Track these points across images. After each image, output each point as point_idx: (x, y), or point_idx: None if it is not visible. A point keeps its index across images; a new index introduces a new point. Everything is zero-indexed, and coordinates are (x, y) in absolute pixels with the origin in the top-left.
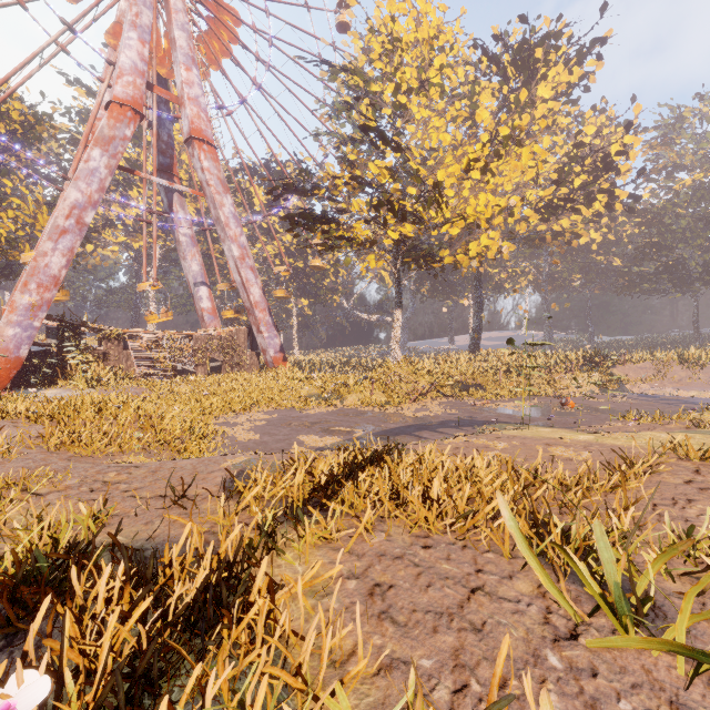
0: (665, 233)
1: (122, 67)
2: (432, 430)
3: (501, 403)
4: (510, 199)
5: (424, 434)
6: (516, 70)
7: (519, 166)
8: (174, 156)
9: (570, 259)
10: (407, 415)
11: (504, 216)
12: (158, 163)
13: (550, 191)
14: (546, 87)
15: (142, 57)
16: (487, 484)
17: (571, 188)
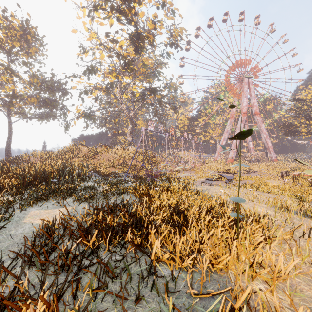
0: None
1: (243, 106)
2: None
3: None
4: None
5: None
6: None
7: None
8: None
9: None
10: None
11: None
12: None
13: None
14: None
15: (246, 102)
16: None
17: None
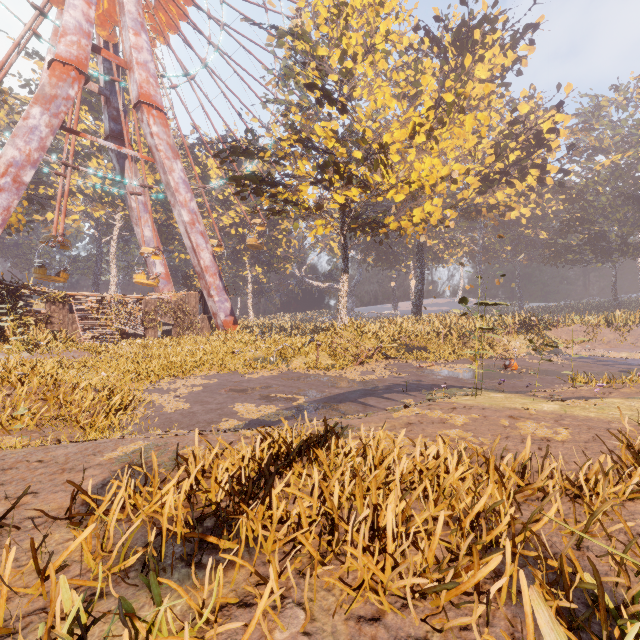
0: (586, 209)
1: (66, 26)
2: (378, 396)
3: (446, 365)
4: (453, 166)
5: (370, 401)
6: (455, 51)
7: (462, 134)
8: (126, 124)
9: (502, 232)
10: (353, 379)
11: (446, 185)
12: (109, 129)
13: (492, 159)
14: (483, 68)
15: (88, 17)
16: (458, 488)
17: (506, 163)
